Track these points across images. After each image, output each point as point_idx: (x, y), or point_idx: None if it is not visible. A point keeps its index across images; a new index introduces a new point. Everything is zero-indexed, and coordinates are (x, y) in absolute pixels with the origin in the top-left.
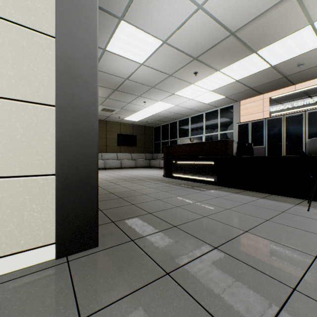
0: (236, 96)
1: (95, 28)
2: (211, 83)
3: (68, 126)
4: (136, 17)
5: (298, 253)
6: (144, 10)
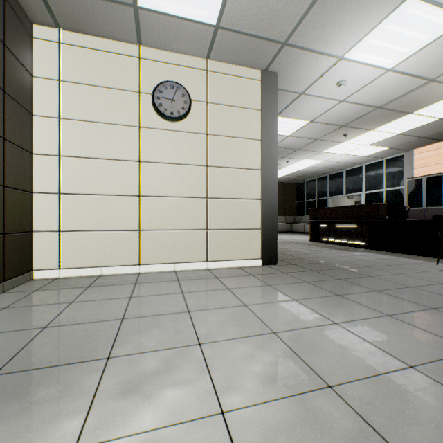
0: (404, 146)
1: (276, 160)
2: (366, 139)
3: (266, 208)
4: (288, 114)
5: (388, 273)
6: (295, 110)
